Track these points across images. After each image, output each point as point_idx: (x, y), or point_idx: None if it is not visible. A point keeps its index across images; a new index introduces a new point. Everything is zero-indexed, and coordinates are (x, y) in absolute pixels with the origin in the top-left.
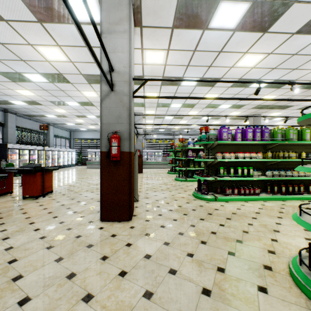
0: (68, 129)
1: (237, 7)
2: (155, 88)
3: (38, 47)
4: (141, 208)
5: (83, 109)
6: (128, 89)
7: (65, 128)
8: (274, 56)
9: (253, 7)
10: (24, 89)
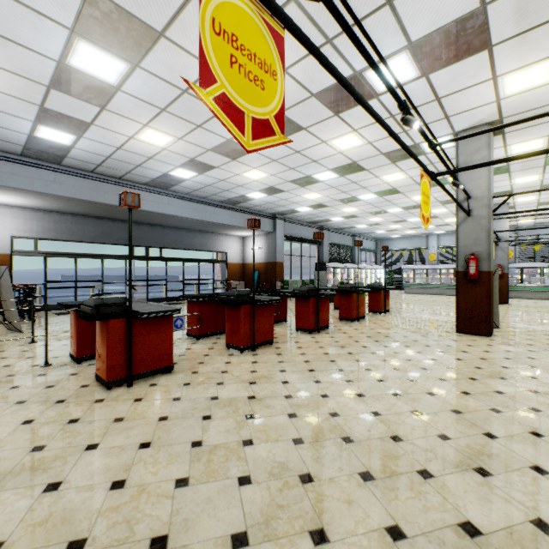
0: (373, 238)
1: None
2: (531, 171)
3: (382, 177)
4: (502, 332)
5: (406, 213)
6: (486, 212)
7: (370, 237)
8: None
9: None
10: (350, 207)
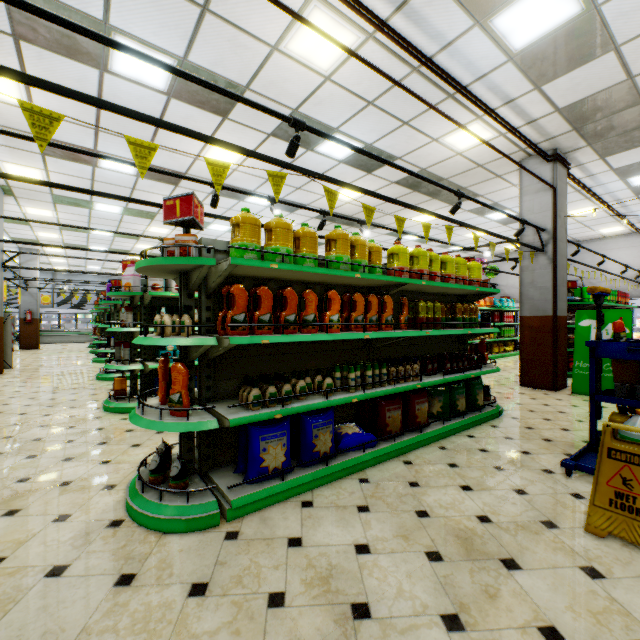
0: None
1: (112, 206)
2: (52, 230)
3: None
4: (15, 371)
5: None
6: None
7: None
8: (180, 231)
9: (127, 209)
10: None
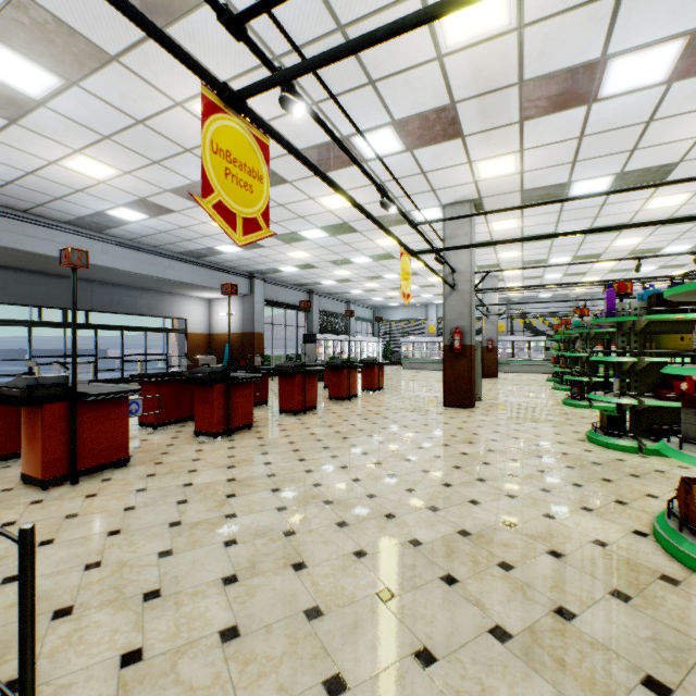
0: (371, 306)
1: (597, 180)
2: (512, 247)
3: (376, 240)
4: (484, 405)
5: None
6: (468, 287)
7: (367, 304)
8: None
9: (621, 176)
10: (343, 270)
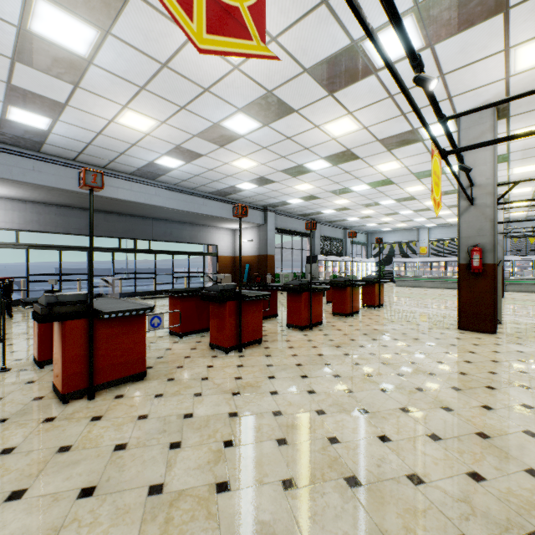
0: (364, 231)
1: None
2: (532, 159)
3: (376, 166)
4: (507, 329)
5: (398, 205)
6: (491, 200)
7: (361, 230)
8: None
9: None
10: (342, 199)
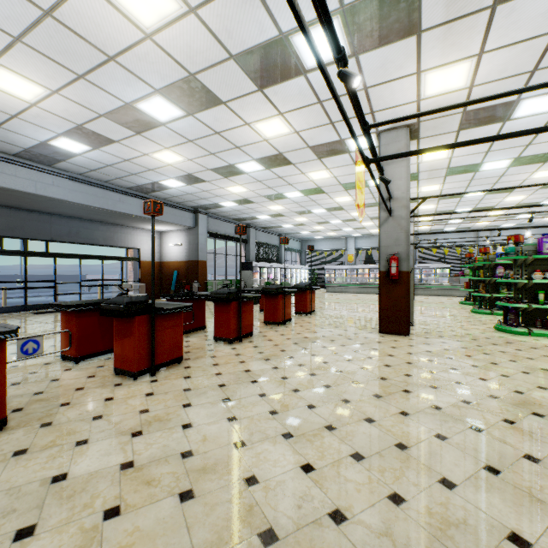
0: (299, 239)
1: None
2: (435, 180)
3: (308, 173)
4: (417, 330)
5: (329, 214)
6: (405, 213)
7: (296, 237)
8: None
9: None
10: (276, 205)
